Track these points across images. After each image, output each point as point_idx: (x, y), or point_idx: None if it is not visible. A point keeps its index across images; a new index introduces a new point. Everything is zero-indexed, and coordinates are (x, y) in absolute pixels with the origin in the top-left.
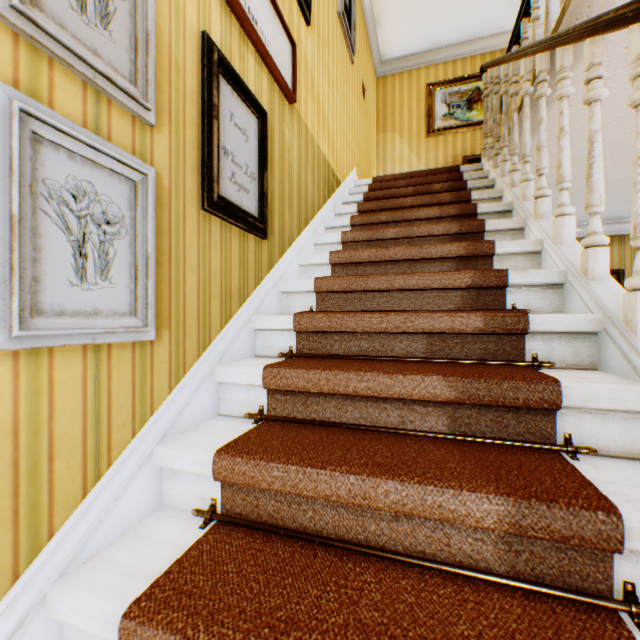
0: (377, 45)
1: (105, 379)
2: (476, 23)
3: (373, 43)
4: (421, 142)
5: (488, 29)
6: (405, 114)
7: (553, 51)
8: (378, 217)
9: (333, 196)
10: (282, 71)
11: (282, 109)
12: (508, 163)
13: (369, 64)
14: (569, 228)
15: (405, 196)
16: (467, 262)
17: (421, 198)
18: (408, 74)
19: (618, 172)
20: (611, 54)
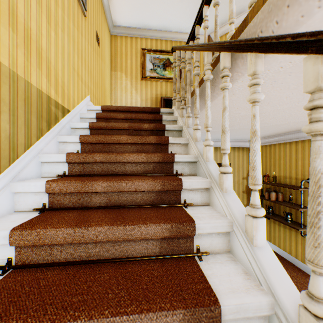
0: (110, 13)
1: None
2: (168, 22)
3: (107, 11)
4: (138, 82)
5: (174, 27)
6: (129, 63)
7: (233, 53)
8: (94, 157)
9: (57, 125)
10: None
11: None
12: (191, 118)
13: (104, 23)
14: (262, 230)
15: (123, 129)
16: (171, 240)
17: (133, 137)
18: (130, 39)
19: (238, 126)
20: (272, 68)
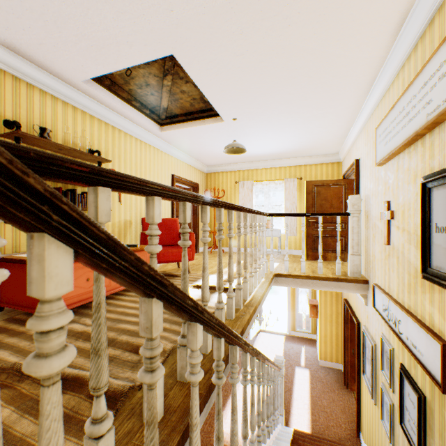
0: None
1: (389, 444)
2: None
3: None
4: None
5: None
6: None
7: None
8: None
9: None
10: (433, 367)
11: (442, 396)
12: None
13: None
14: None
15: None
16: None
17: None
18: None
19: None
20: None
